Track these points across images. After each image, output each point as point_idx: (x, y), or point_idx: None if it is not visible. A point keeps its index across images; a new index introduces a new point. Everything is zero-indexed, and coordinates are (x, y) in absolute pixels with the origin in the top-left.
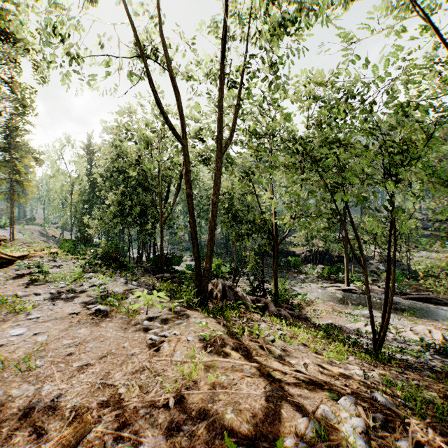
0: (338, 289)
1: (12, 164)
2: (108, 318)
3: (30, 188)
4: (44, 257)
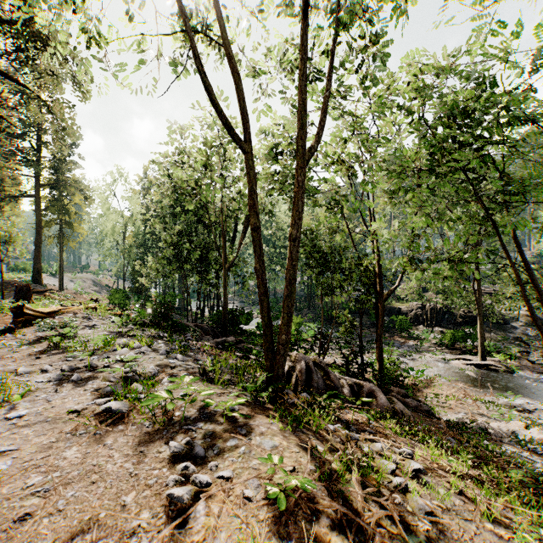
0: (468, 363)
1: (60, 203)
2: (121, 426)
3: (80, 230)
4: (78, 314)
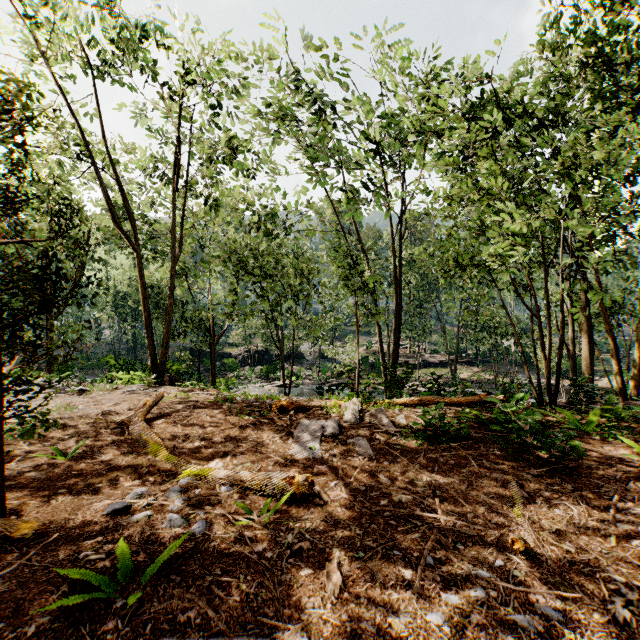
0: (275, 386)
1: None
2: (93, 394)
3: None
4: None
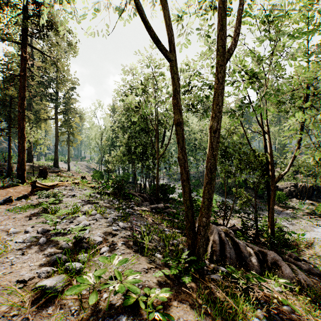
0: None
1: (68, 122)
2: (51, 307)
3: (78, 137)
4: (67, 187)
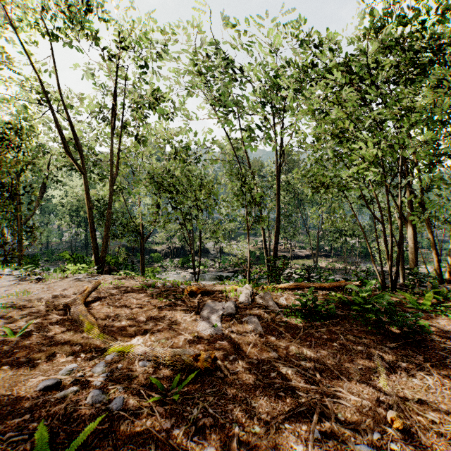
0: (188, 273)
1: None
2: (48, 282)
3: None
4: None
